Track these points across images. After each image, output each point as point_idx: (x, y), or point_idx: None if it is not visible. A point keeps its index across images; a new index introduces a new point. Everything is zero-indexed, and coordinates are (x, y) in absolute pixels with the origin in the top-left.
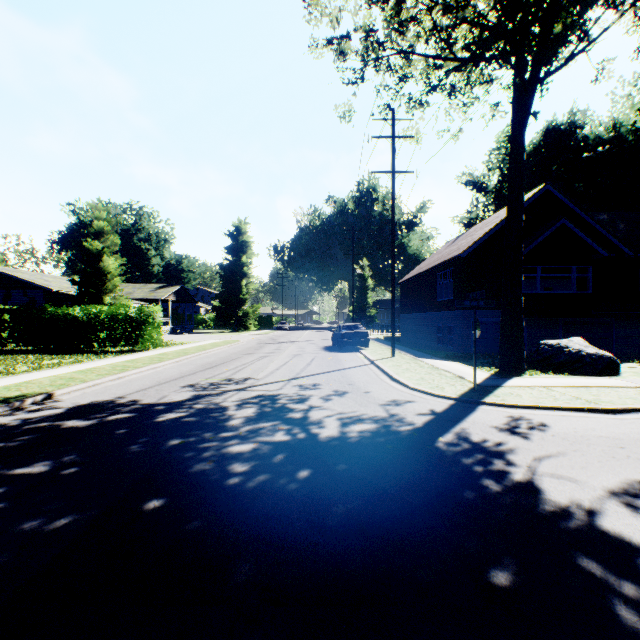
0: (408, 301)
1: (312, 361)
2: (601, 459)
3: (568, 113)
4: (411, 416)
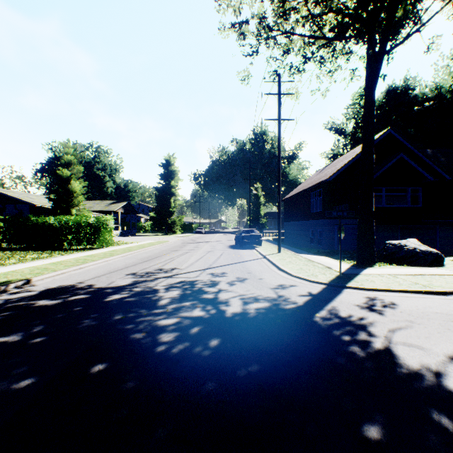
0: (289, 213)
1: (221, 256)
2: (440, 331)
3: (403, 79)
4: (294, 297)
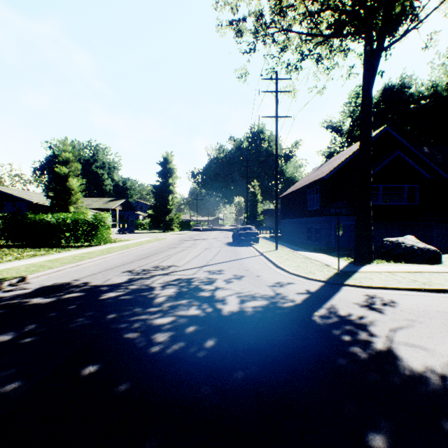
0: (286, 210)
1: (218, 253)
2: (442, 330)
3: (399, 77)
4: (292, 295)
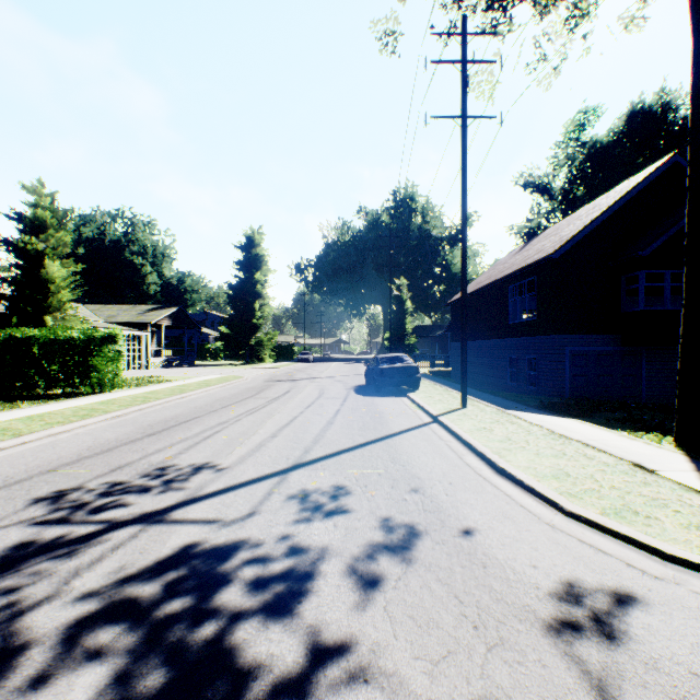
0: None
1: (336, 416)
2: None
3: (657, 93)
4: None
